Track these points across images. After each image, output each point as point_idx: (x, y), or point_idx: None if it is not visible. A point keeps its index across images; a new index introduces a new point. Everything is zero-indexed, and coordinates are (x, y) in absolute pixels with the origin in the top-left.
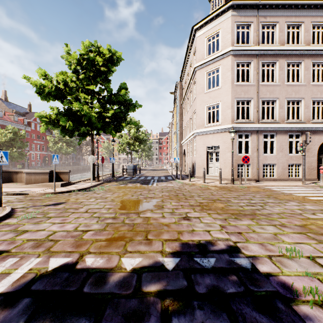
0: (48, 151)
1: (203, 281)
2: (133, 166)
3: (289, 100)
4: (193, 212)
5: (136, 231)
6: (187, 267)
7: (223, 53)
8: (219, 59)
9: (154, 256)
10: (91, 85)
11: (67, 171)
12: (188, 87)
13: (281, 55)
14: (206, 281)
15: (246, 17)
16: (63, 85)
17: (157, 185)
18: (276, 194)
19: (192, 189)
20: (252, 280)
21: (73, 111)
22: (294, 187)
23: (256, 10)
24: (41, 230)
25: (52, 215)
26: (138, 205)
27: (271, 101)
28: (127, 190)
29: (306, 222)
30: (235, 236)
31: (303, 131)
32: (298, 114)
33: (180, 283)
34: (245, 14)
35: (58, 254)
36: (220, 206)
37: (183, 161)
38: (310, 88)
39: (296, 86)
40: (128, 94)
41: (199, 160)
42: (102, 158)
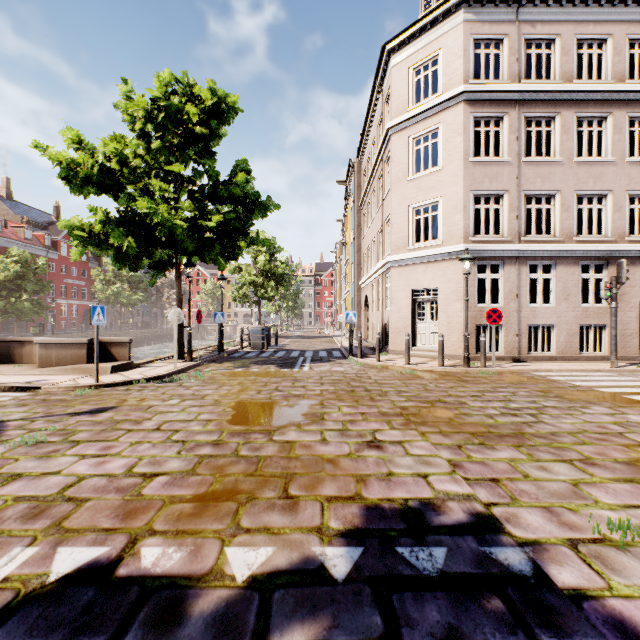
0: (93, 299)
1: (421, 614)
2: (264, 330)
3: (583, 194)
4: (388, 430)
5: (262, 477)
6: (381, 574)
7: (446, 99)
8: (439, 110)
9: (303, 541)
10: (176, 164)
11: (126, 341)
12: (374, 169)
13: (565, 102)
14: (428, 614)
15: (493, 24)
16: (118, 163)
17: (312, 370)
18: (560, 388)
19: (384, 378)
20: (542, 613)
21: (137, 216)
22: (595, 373)
23: (514, 10)
24: (52, 474)
25: (83, 437)
26: (270, 414)
27: (545, 196)
28: (250, 379)
29: (637, 454)
30: (486, 490)
31: (611, 259)
32: (598, 224)
33: (366, 620)
34: (491, 18)
35: (79, 537)
36: (446, 416)
37: (364, 319)
38: (624, 170)
39: (596, 166)
40: (252, 183)
41: (397, 317)
42: (198, 314)
